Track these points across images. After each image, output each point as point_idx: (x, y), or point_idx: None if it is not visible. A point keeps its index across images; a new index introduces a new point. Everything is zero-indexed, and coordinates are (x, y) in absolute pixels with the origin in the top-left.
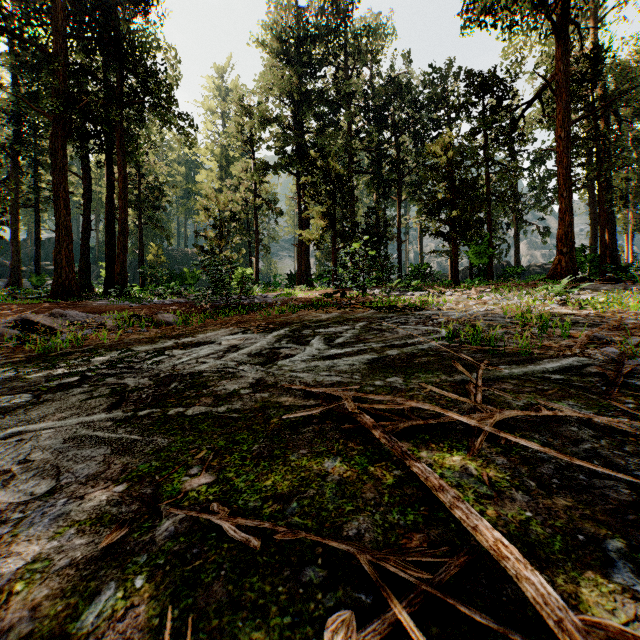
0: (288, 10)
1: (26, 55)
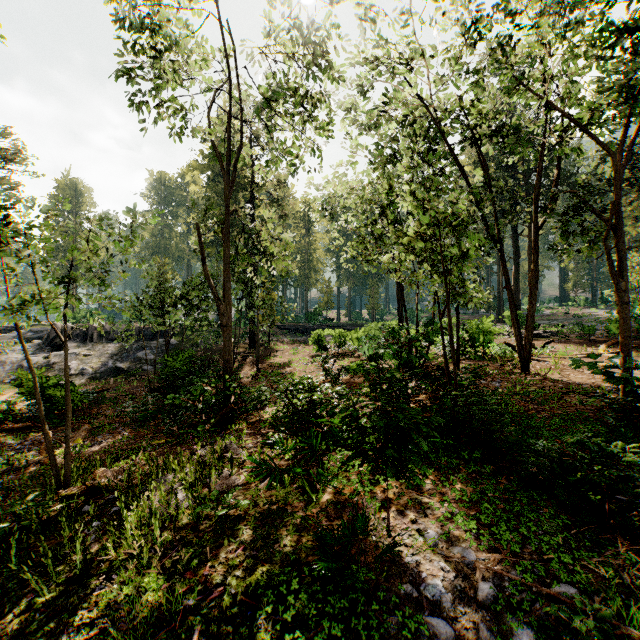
0: None
1: None
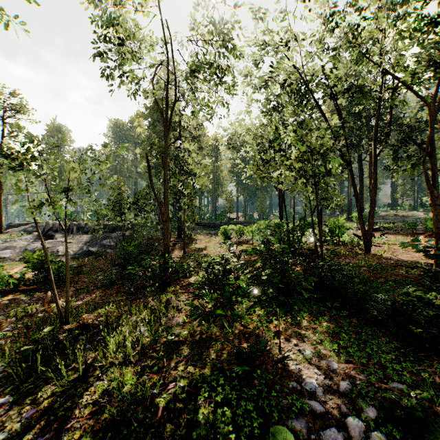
0: None
1: None
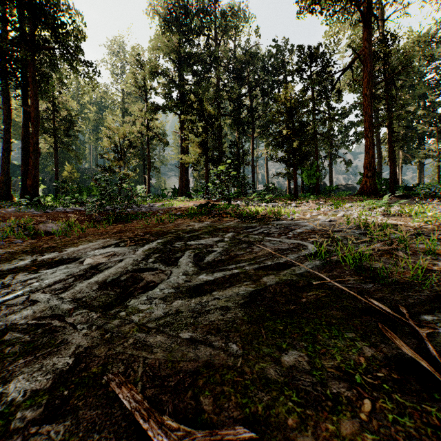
0: None
1: None
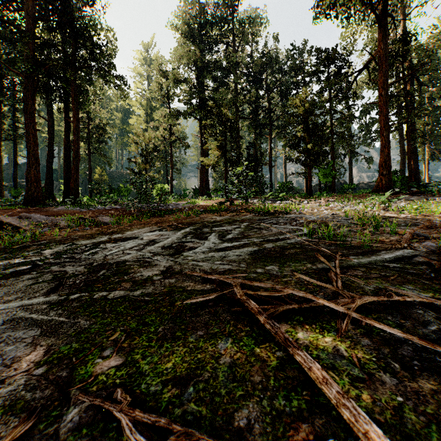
0: (193, 4)
1: (6, 32)
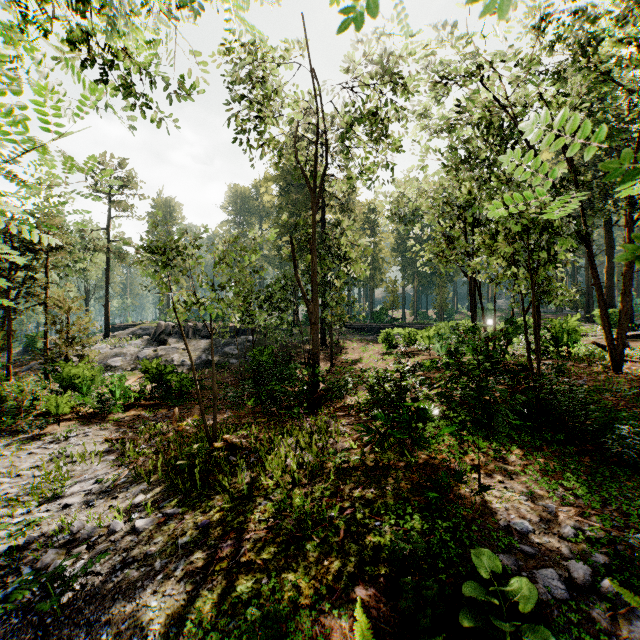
0: None
1: None
